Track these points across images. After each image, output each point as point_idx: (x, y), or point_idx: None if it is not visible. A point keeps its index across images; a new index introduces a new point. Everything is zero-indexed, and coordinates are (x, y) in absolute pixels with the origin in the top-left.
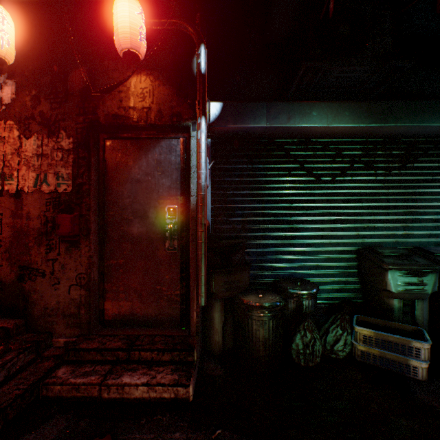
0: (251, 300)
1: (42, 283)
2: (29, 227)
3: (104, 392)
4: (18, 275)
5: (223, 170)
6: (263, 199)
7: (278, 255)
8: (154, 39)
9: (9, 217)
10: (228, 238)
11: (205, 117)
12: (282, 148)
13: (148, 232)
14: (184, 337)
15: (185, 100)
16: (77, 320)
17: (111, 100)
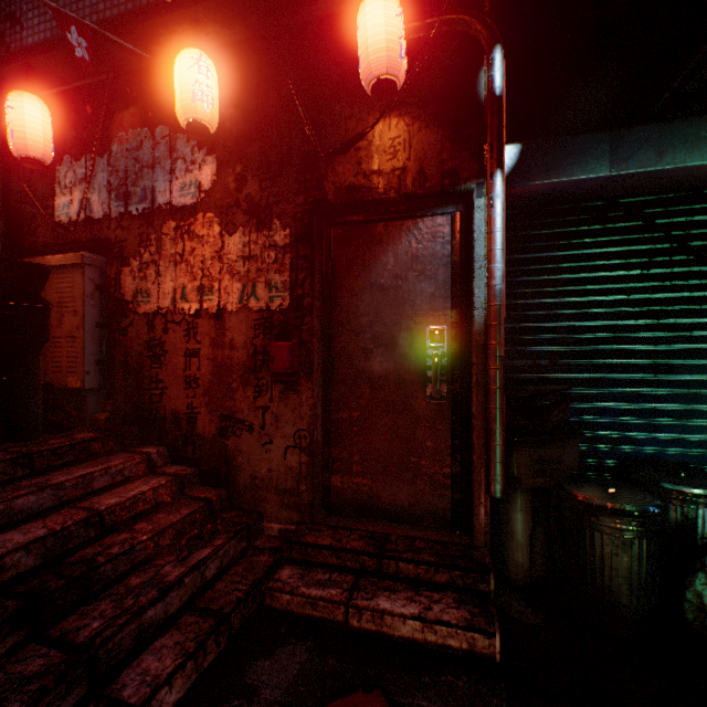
0: (597, 498)
1: (248, 441)
2: (233, 361)
3: (353, 618)
4: (219, 427)
5: (512, 264)
6: (594, 312)
7: (625, 416)
8: (411, 56)
9: (208, 346)
10: (523, 382)
11: (501, 170)
12: (636, 213)
13: (397, 370)
14: (464, 548)
15: (465, 147)
16: (295, 499)
17: (344, 164)
